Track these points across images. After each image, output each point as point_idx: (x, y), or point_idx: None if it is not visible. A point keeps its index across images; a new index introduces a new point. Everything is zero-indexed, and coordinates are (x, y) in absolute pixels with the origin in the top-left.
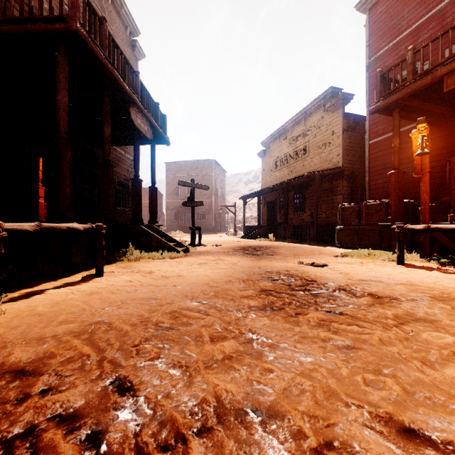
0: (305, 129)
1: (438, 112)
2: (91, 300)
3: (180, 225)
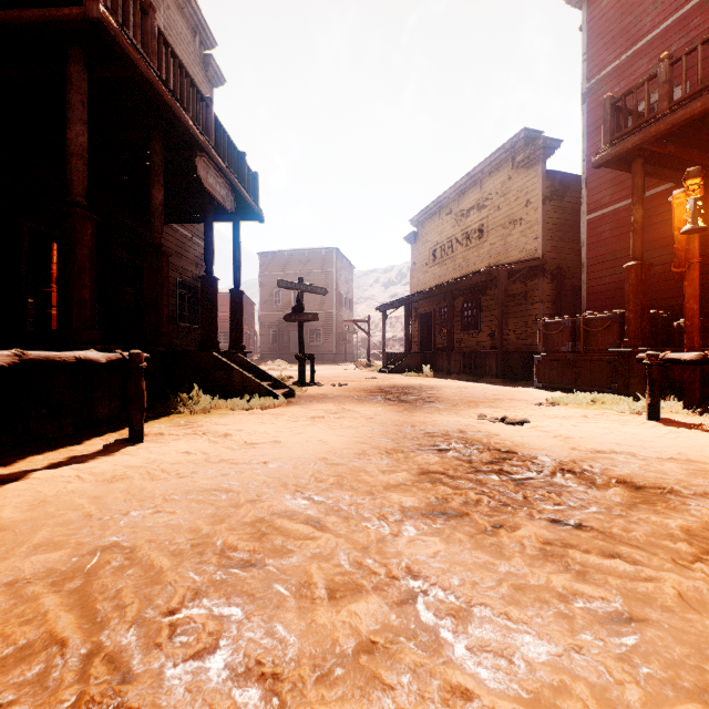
0: (481, 198)
1: (706, 165)
2: (109, 493)
3: (283, 352)
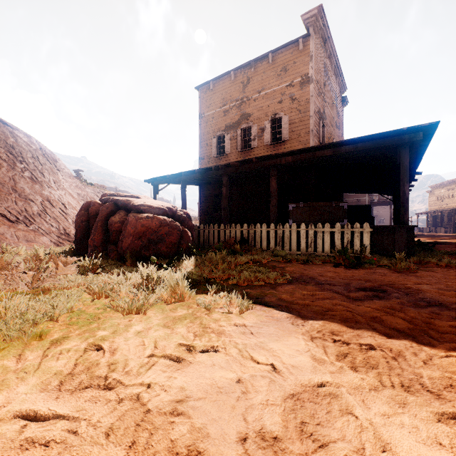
0: (452, 187)
1: None
2: None
3: None
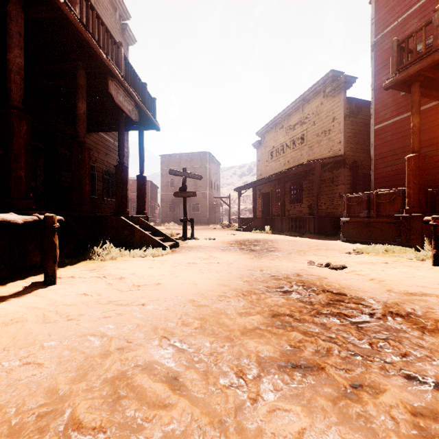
0: (303, 117)
1: None
2: None
3: (175, 217)
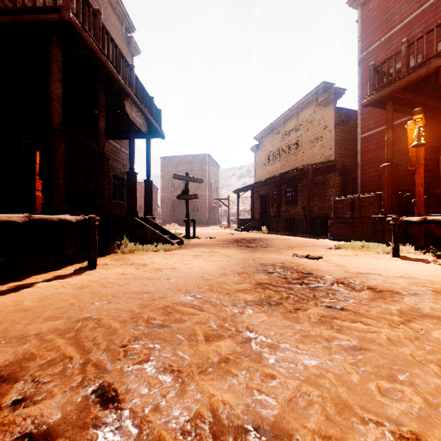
0: (297, 124)
1: (431, 105)
2: (81, 294)
3: (175, 218)
